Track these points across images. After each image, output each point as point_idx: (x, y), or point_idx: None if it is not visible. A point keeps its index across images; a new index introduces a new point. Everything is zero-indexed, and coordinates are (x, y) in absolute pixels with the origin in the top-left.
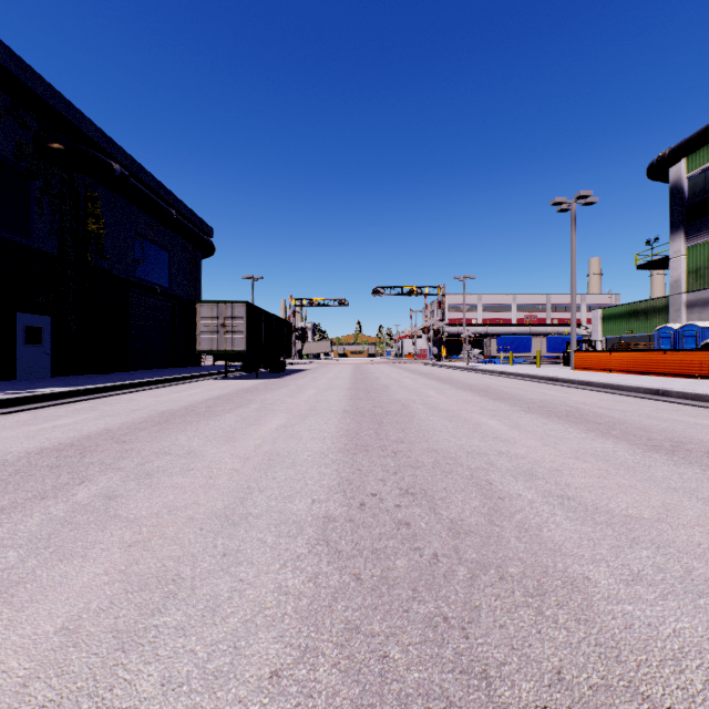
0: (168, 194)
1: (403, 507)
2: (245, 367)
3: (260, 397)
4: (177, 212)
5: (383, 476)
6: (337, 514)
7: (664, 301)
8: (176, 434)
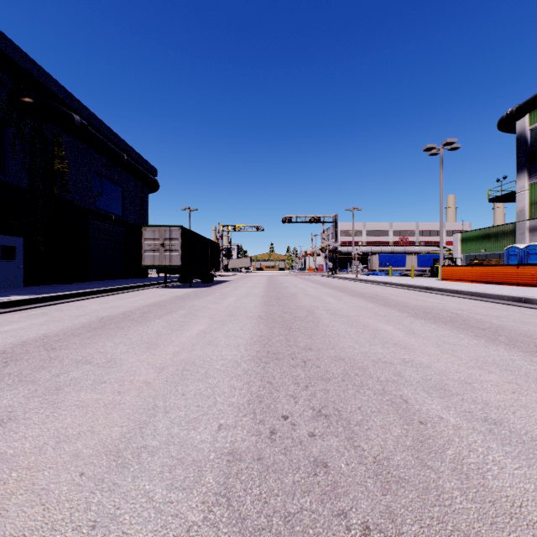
0: (121, 141)
1: (318, 437)
2: (182, 278)
3: (189, 303)
4: (129, 156)
5: (294, 392)
6: (244, 448)
7: (511, 227)
8: (105, 341)
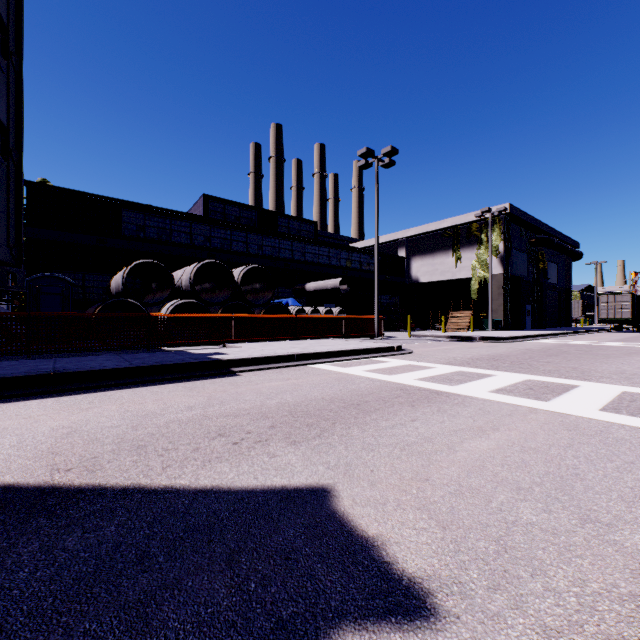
0: (564, 237)
1: None
2: (615, 327)
3: None
4: (565, 243)
5: None
6: None
7: None
8: None
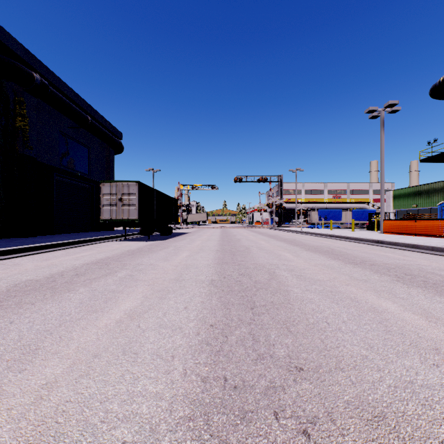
0: (86, 105)
1: None
2: (142, 231)
3: (137, 260)
4: (94, 119)
5: None
6: None
7: (442, 184)
8: None
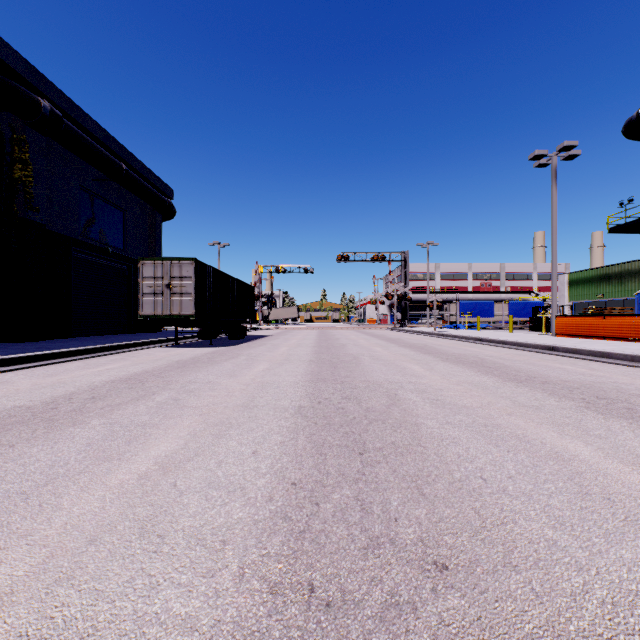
0: (119, 147)
1: None
2: (202, 333)
3: (189, 376)
4: (131, 168)
5: None
6: None
7: None
8: None
